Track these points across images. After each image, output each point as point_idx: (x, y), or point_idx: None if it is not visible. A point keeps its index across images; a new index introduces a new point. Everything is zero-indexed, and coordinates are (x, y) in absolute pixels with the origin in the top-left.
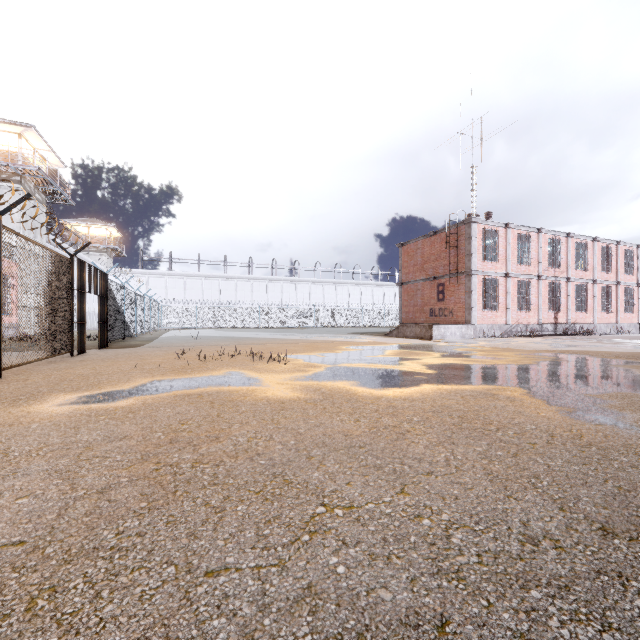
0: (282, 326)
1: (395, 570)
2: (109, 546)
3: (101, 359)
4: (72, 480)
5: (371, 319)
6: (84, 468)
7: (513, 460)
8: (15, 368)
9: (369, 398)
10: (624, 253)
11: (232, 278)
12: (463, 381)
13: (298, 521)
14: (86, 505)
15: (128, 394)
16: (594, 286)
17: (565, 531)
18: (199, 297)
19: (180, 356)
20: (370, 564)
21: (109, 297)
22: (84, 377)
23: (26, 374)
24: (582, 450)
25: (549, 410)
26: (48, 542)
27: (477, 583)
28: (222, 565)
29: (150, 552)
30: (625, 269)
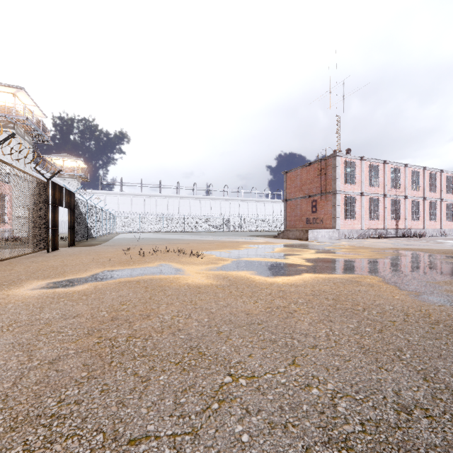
0: (200, 231)
1: (292, 439)
2: (50, 413)
3: (68, 254)
4: (30, 352)
5: (264, 226)
6: (41, 341)
7: (379, 335)
8: (5, 261)
9: (264, 284)
10: (446, 178)
11: (165, 196)
12: (333, 271)
13: (209, 390)
14: (37, 374)
15: (84, 281)
16: (424, 202)
17: (432, 400)
18: (141, 210)
19: (126, 252)
20: (270, 432)
21: (76, 210)
22: (54, 268)
23: (12, 265)
24: (432, 327)
25: (401, 294)
26: (0, 409)
27: (364, 452)
28: (143, 433)
29: (84, 420)
30: (446, 190)
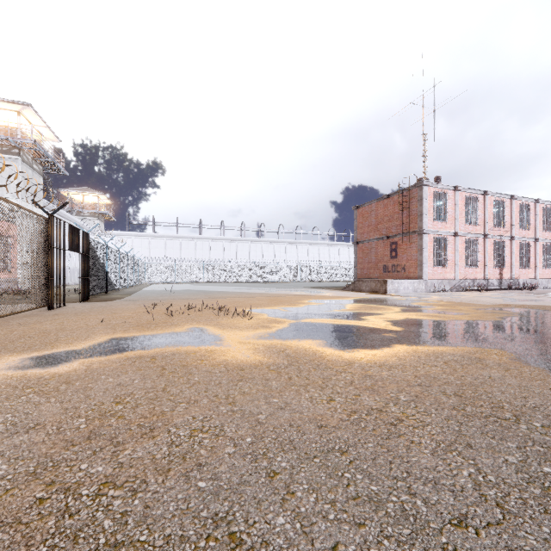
0: (250, 281)
1: None
2: None
3: (74, 313)
4: None
5: (328, 275)
6: None
7: None
8: None
9: (340, 363)
10: None
11: (206, 239)
12: (437, 341)
13: None
14: None
15: (77, 356)
16: (536, 244)
17: None
18: (178, 255)
19: (150, 310)
20: None
21: (91, 255)
22: (45, 333)
23: None
24: None
25: None
26: None
27: None
28: None
29: None
30: None
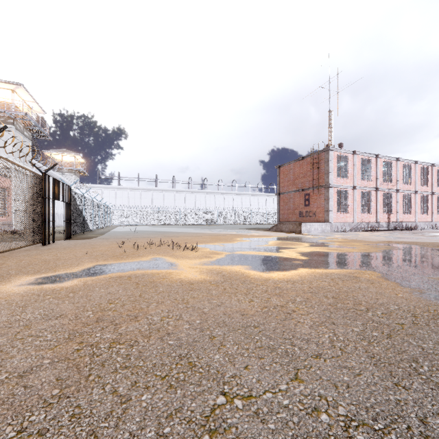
0: (195, 223)
1: None
2: None
3: (63, 248)
4: (0, 361)
5: (257, 219)
6: (16, 348)
7: (389, 341)
8: None
9: (259, 280)
10: (437, 172)
11: (161, 190)
12: (330, 266)
13: (199, 415)
14: (2, 392)
15: (74, 276)
16: (416, 195)
17: None
18: (138, 203)
19: (121, 245)
20: None
21: (72, 203)
22: (46, 262)
23: (4, 259)
24: None
25: (404, 291)
26: None
27: None
28: None
29: None
30: (437, 183)
